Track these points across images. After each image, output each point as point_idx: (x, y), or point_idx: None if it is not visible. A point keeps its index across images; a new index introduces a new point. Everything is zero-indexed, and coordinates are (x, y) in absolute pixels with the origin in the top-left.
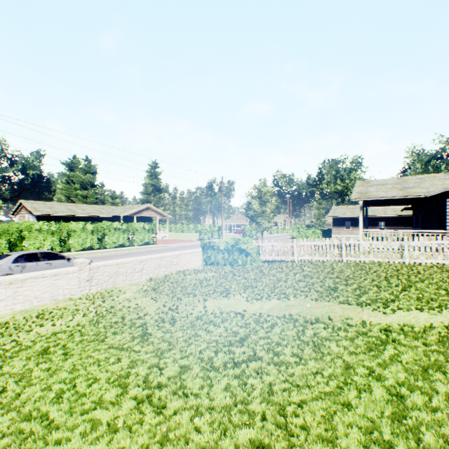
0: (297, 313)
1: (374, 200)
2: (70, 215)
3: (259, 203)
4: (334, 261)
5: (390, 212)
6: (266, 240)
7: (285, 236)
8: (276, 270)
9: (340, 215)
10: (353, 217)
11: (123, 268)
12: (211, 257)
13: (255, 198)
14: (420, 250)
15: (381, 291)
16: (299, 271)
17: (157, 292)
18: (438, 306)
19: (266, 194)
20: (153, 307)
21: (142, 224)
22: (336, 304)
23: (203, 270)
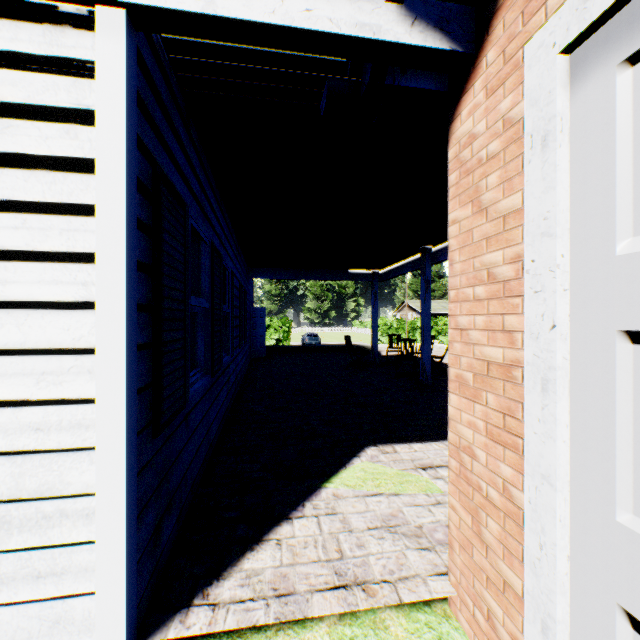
0: None
1: None
2: (445, 312)
3: None
4: None
5: None
6: None
7: None
8: None
9: None
10: None
11: None
12: None
13: None
14: None
15: None
16: None
17: None
18: None
19: None
20: None
21: None
22: None
23: None
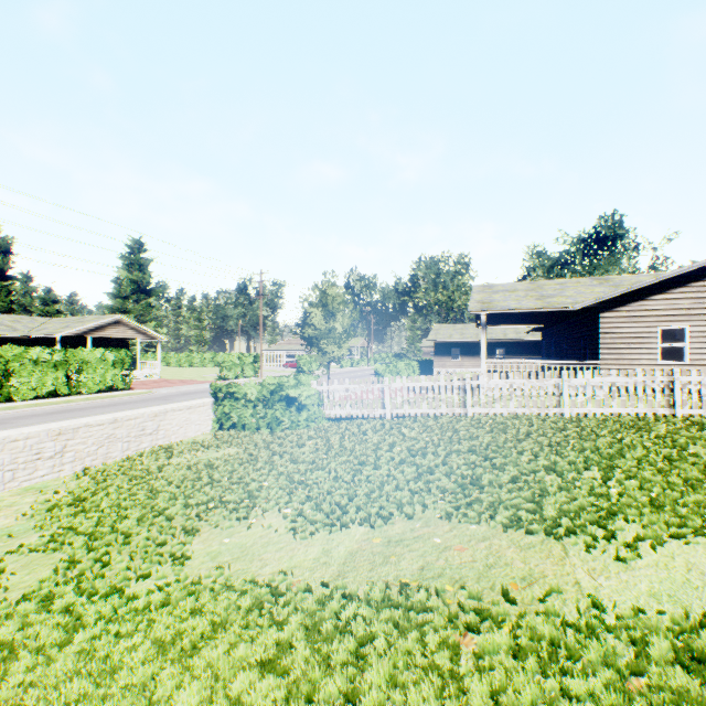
0: (419, 576)
1: (500, 315)
2: None
3: (323, 315)
4: (453, 415)
5: (512, 335)
6: (335, 381)
7: (365, 371)
8: (356, 438)
9: (445, 338)
10: (464, 342)
11: (5, 453)
12: (231, 414)
13: (316, 307)
14: (586, 394)
15: (567, 484)
16: (398, 438)
17: (81, 510)
18: (701, 521)
19: (336, 300)
20: (37, 571)
21: (100, 351)
22: (498, 532)
23: (212, 442)
